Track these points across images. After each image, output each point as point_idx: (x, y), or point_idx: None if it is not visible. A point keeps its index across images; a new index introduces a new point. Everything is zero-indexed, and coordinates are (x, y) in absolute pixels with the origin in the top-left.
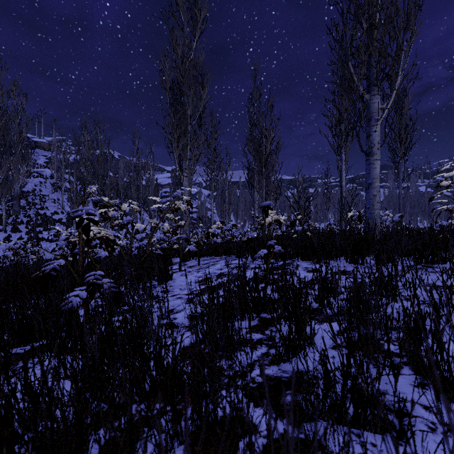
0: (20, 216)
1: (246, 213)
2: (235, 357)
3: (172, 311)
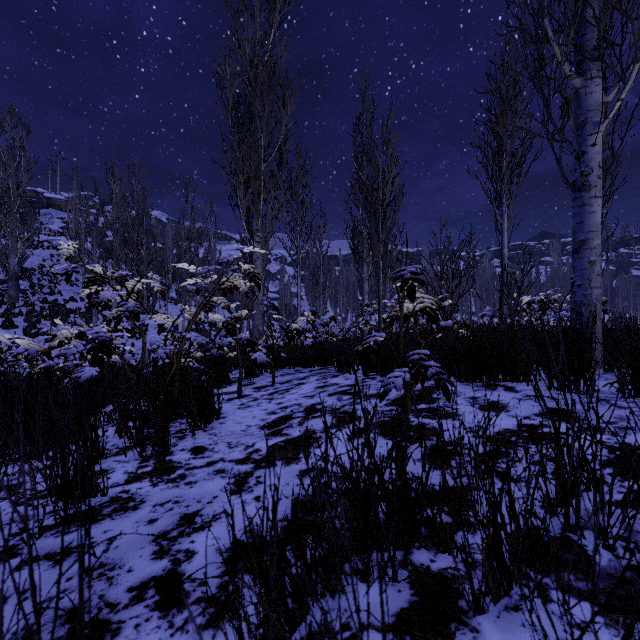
0: (19, 304)
1: (349, 300)
2: None
3: (191, 519)
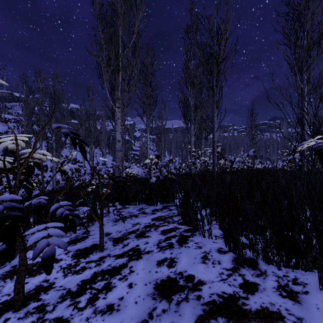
0: None
1: (177, 151)
2: None
3: None
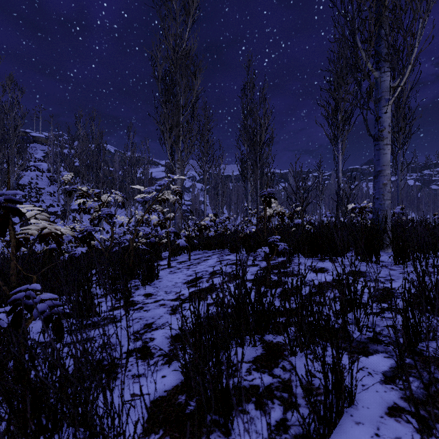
0: None
1: (239, 206)
2: (233, 430)
3: (150, 325)
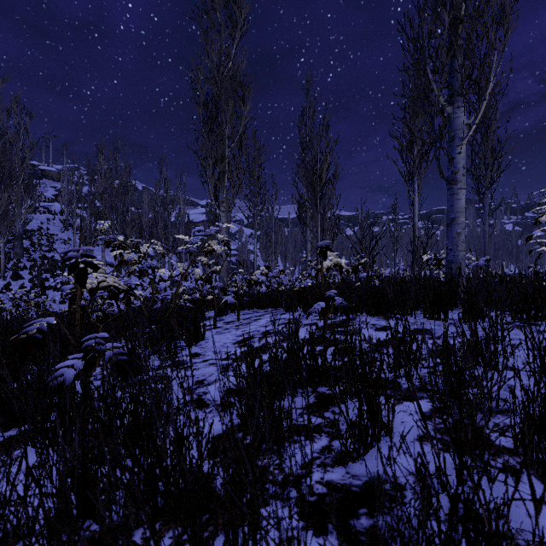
0: (23, 260)
1: (296, 256)
2: (285, 453)
3: (202, 382)
